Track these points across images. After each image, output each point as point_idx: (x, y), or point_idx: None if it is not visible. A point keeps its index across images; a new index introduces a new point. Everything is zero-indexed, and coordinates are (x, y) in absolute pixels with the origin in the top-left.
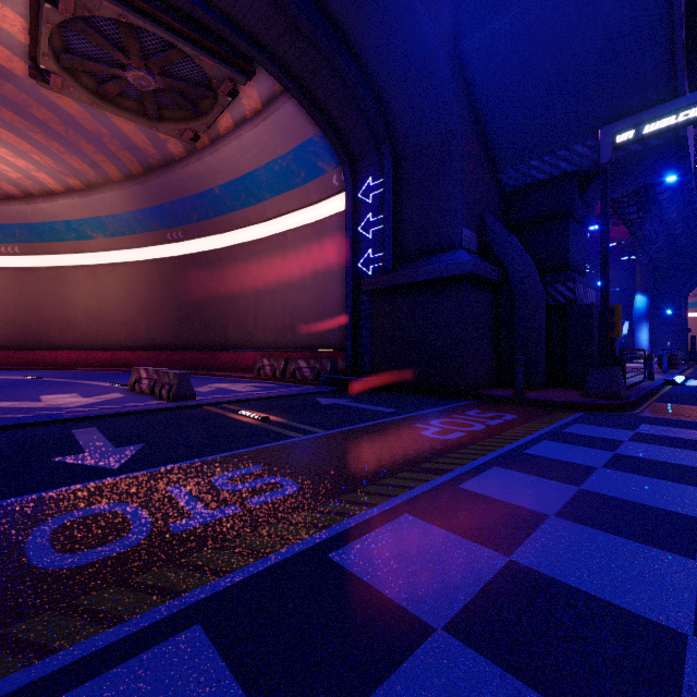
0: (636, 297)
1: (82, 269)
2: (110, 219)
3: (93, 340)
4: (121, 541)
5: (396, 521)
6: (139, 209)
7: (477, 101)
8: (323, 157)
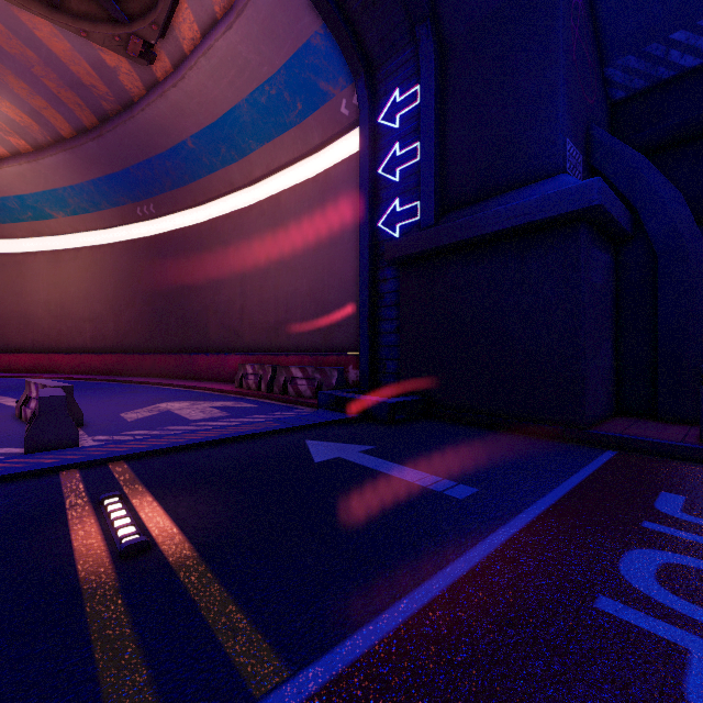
0: None
1: (42, 256)
2: (69, 192)
3: (54, 341)
4: None
5: None
6: (101, 177)
7: None
8: (327, 72)
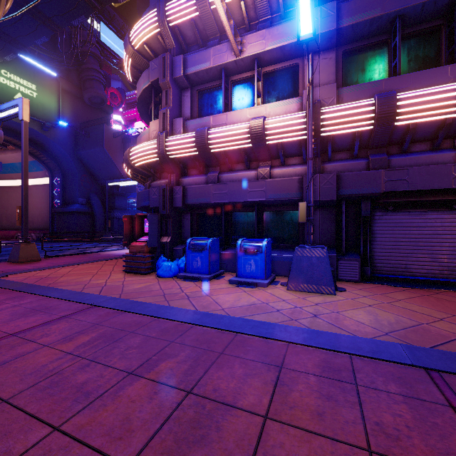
0: None
1: None
2: None
3: None
4: None
5: None
6: None
7: (85, 164)
8: (42, 166)
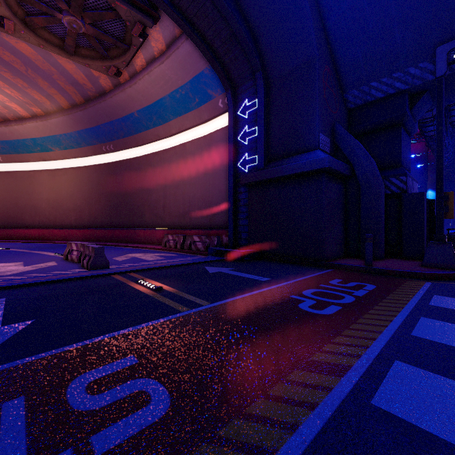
0: (428, 192)
1: (45, 172)
2: (63, 137)
3: (52, 221)
4: None
5: None
6: (83, 129)
7: (330, 35)
8: (212, 86)
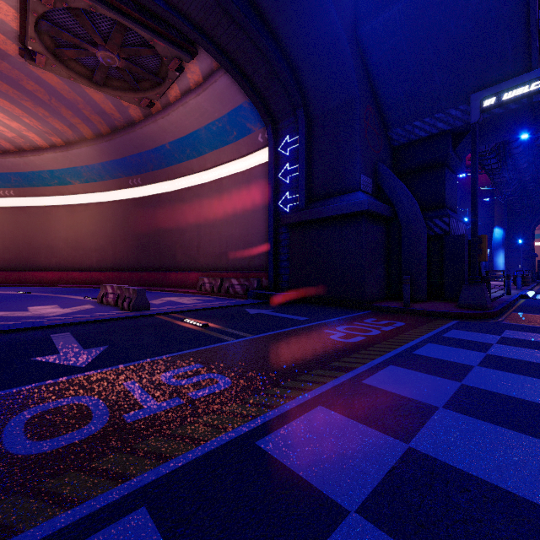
0: (494, 230)
1: (63, 208)
2: (84, 169)
3: (71, 263)
4: (83, 430)
5: (312, 412)
6: (107, 161)
7: (372, 75)
8: (251, 119)
